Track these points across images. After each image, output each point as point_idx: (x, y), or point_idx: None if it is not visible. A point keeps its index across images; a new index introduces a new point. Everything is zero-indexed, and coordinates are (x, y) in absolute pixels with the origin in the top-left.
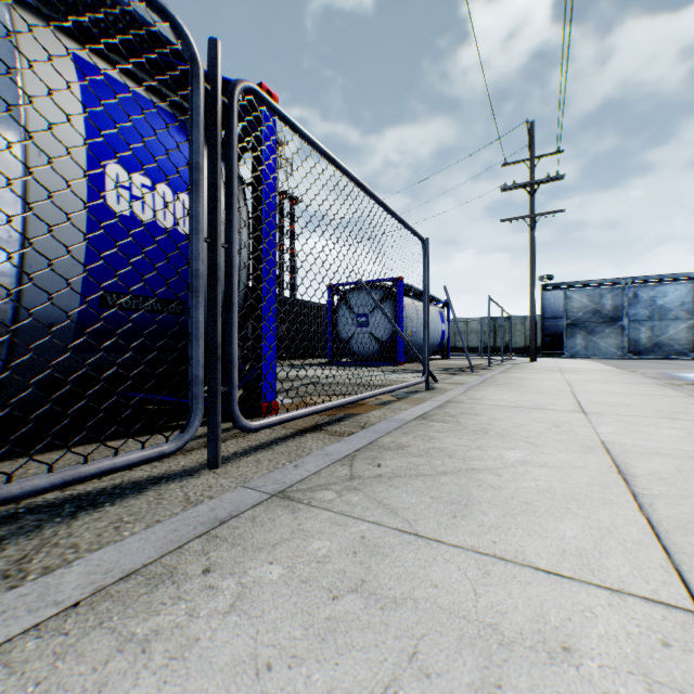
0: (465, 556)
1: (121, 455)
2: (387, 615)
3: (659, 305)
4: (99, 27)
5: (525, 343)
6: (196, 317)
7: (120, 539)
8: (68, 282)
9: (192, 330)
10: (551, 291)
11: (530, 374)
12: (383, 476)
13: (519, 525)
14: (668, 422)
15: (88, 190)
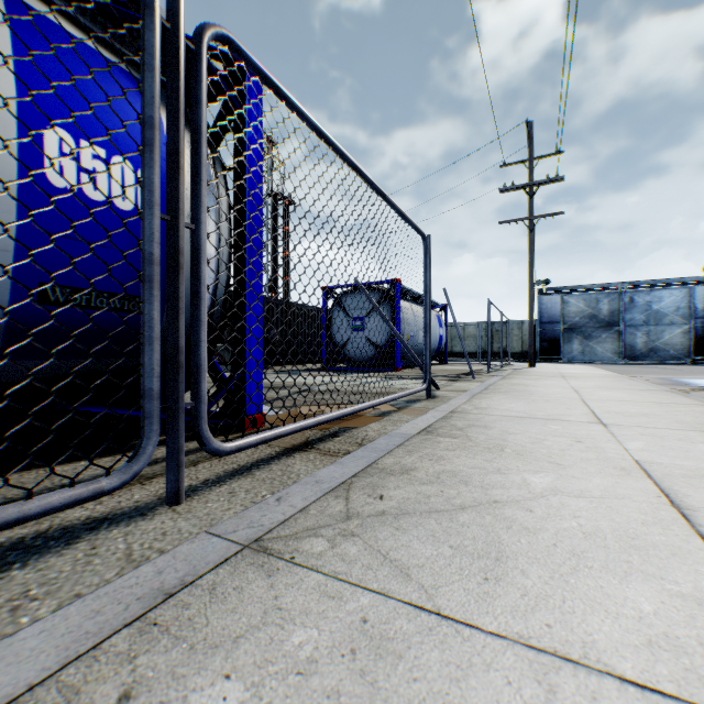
0: (514, 656)
1: (37, 498)
2: None
3: (655, 310)
4: None
5: (522, 348)
6: (150, 313)
7: (12, 631)
8: None
9: (144, 330)
10: (548, 295)
11: (533, 380)
12: (387, 513)
13: (575, 593)
14: (698, 435)
15: (19, 156)
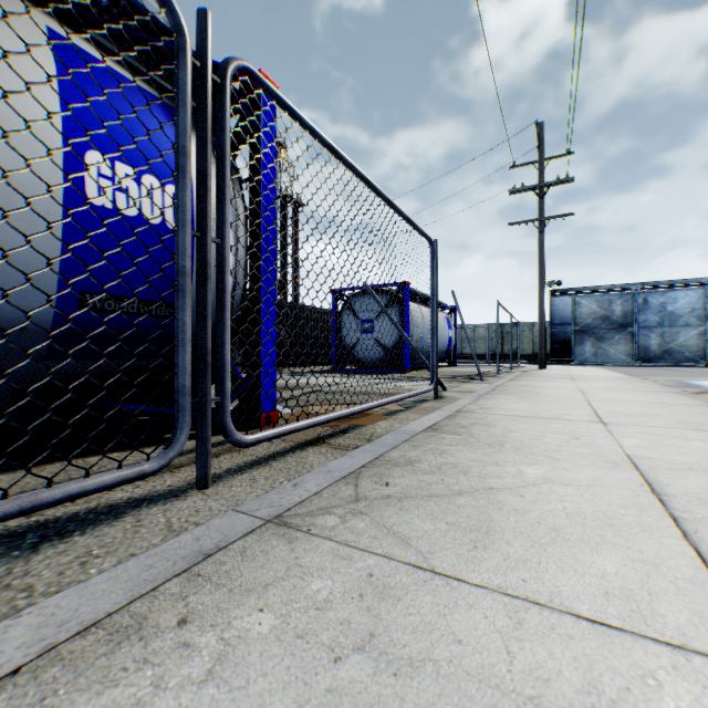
0: (492, 600)
1: (94, 477)
2: (402, 684)
3: (670, 311)
4: (81, 5)
5: (533, 350)
6: (183, 319)
7: (85, 578)
8: (28, 277)
9: (178, 334)
10: (559, 296)
11: (541, 382)
12: (392, 497)
13: (551, 558)
14: (694, 433)
15: (64, 179)
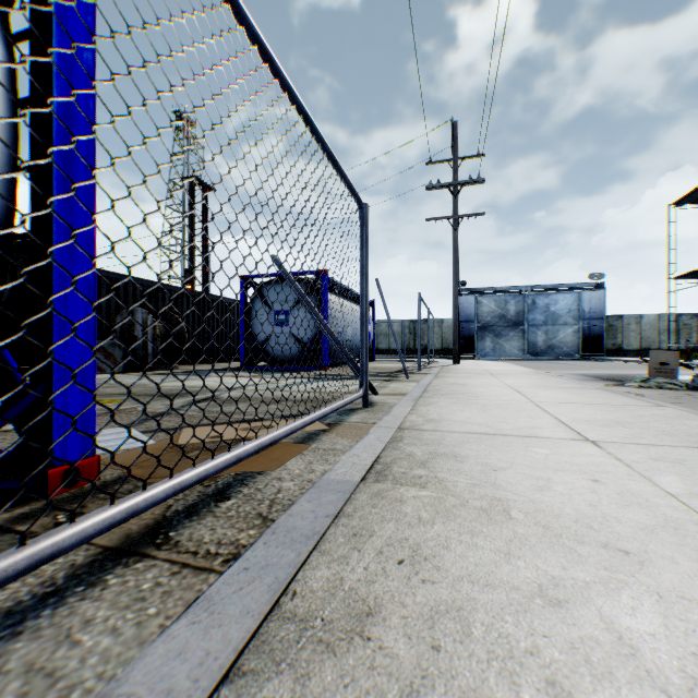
0: None
1: None
2: None
3: (553, 311)
4: None
5: (442, 345)
6: None
7: None
8: None
9: None
10: (465, 296)
11: (467, 379)
12: None
13: None
14: None
15: None
